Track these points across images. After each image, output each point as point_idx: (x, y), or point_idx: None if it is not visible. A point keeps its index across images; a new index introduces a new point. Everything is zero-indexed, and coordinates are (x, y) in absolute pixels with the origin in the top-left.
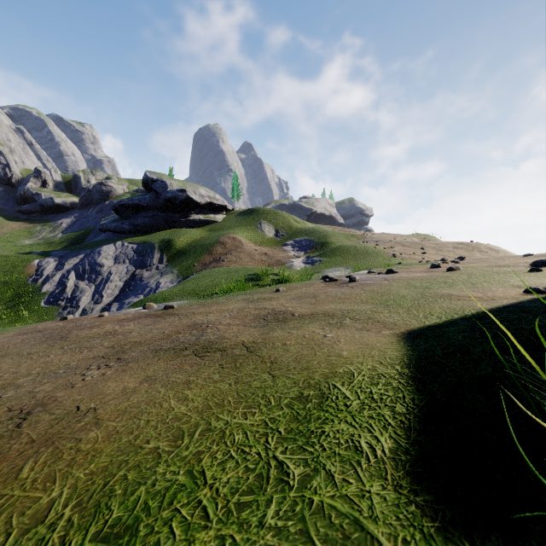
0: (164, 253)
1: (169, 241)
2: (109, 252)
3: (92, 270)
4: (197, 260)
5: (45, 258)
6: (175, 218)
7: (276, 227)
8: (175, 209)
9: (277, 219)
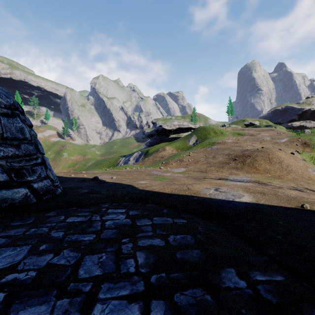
0: (144, 156)
1: (148, 150)
2: (134, 155)
3: (127, 162)
4: (144, 159)
5: (123, 158)
6: (163, 138)
7: (198, 138)
8: (162, 134)
9: (202, 133)
